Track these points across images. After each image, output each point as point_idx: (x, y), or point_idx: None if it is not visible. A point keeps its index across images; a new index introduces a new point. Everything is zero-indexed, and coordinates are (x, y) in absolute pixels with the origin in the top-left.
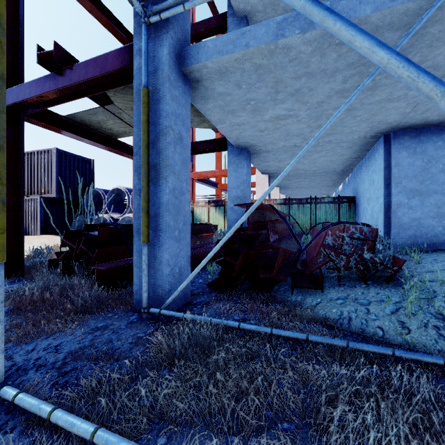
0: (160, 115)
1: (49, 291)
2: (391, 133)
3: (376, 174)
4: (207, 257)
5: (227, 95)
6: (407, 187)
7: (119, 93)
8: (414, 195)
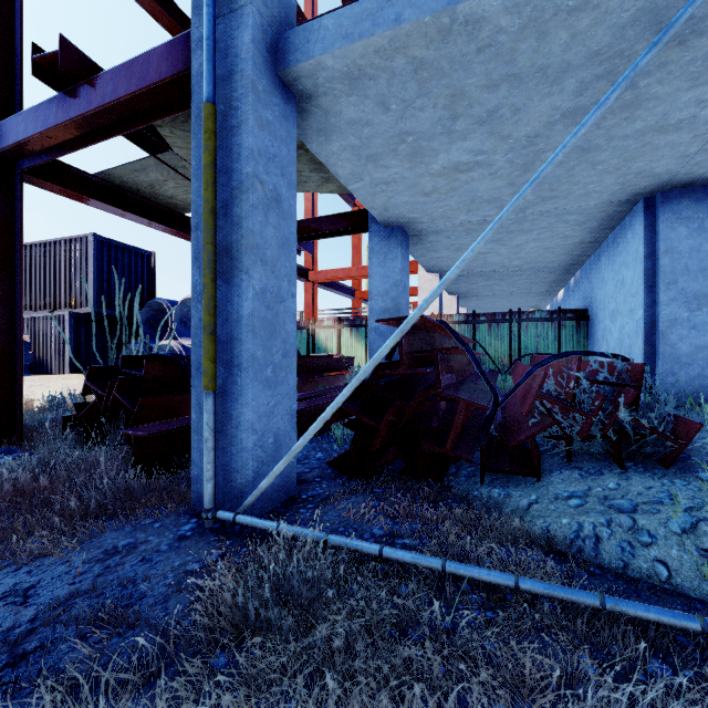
0: (239, 154)
1: (47, 474)
2: (658, 195)
3: (629, 269)
4: (321, 418)
5: (363, 125)
6: (687, 290)
7: (180, 130)
8: (700, 305)
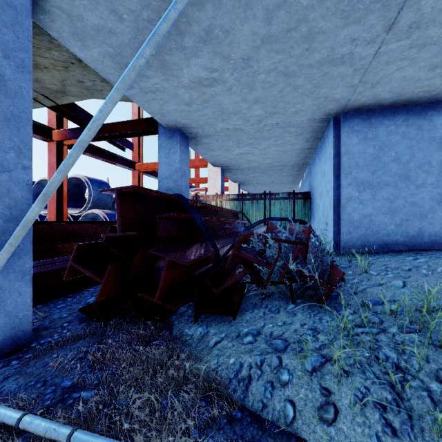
0: None
1: None
2: (341, 116)
3: (327, 165)
4: None
5: (109, 33)
6: (357, 178)
7: None
8: (365, 188)
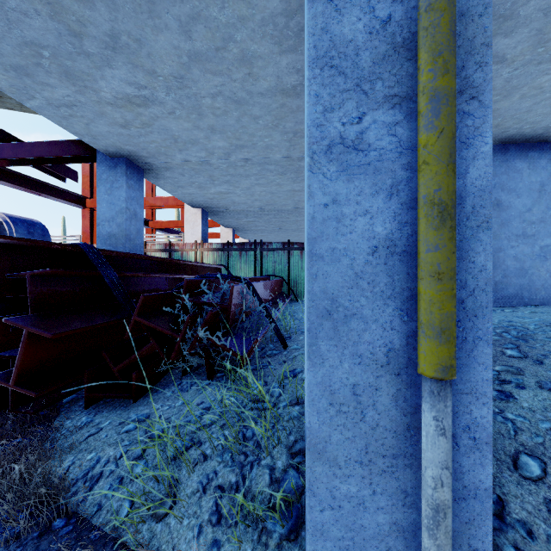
0: None
1: None
2: None
3: None
4: None
5: None
6: None
7: None
8: None
